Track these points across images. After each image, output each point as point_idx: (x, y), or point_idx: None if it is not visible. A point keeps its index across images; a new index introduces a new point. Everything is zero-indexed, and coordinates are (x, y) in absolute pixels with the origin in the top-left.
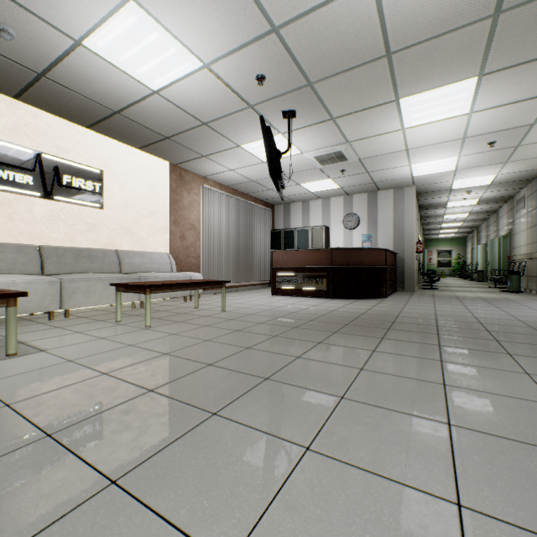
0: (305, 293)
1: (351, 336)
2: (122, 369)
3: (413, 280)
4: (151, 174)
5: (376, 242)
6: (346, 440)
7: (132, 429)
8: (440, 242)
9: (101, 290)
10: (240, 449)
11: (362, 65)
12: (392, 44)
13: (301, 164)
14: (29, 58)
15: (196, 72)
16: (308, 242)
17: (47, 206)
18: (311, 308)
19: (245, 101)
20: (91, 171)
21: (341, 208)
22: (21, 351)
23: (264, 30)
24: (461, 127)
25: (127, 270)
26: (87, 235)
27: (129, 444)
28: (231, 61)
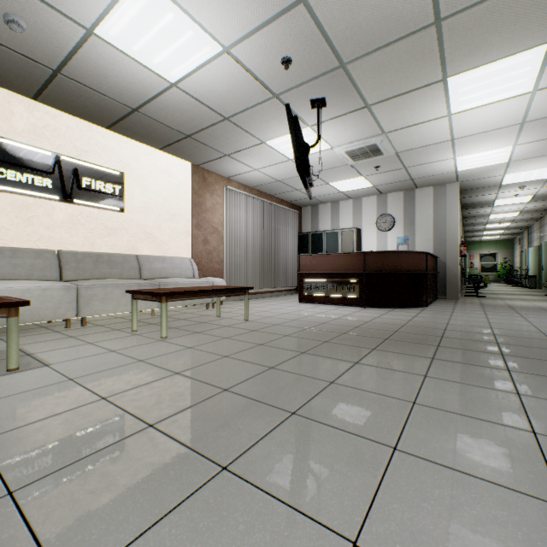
0: (335, 300)
1: (393, 355)
2: (124, 393)
3: (456, 287)
4: (172, 175)
5: (413, 244)
6: (412, 530)
7: (116, 488)
8: (482, 245)
9: (119, 297)
10: (255, 538)
11: (405, 37)
12: (443, 8)
13: (331, 161)
14: (43, 53)
15: (216, 58)
16: (337, 245)
17: (66, 210)
18: (343, 318)
19: (269, 90)
20: (111, 173)
21: (374, 208)
22: (24, 365)
23: (290, 1)
24: (520, 109)
25: (148, 276)
26: (107, 239)
27: (105, 516)
28: (253, 43)
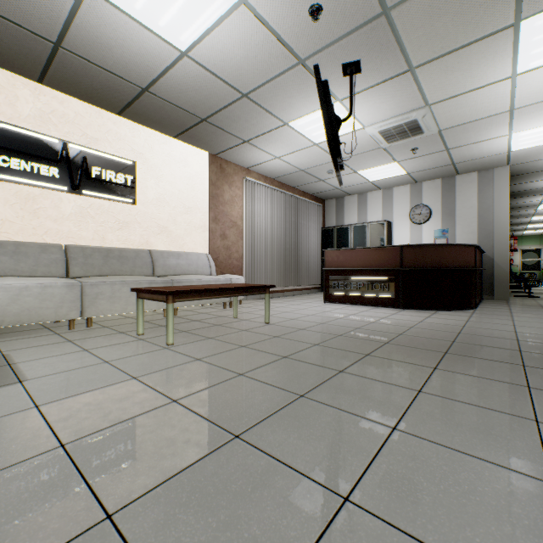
0: (366, 300)
1: (467, 380)
2: (93, 436)
3: (506, 286)
4: (188, 165)
5: (453, 238)
6: None
7: None
8: (524, 240)
9: (127, 295)
10: None
11: None
12: None
13: (361, 144)
14: (39, 21)
15: (231, 14)
16: (365, 240)
17: (75, 202)
18: (379, 322)
19: (294, 53)
20: (123, 163)
21: (407, 199)
22: None
23: None
24: None
25: (161, 272)
26: (119, 233)
27: None
28: None
